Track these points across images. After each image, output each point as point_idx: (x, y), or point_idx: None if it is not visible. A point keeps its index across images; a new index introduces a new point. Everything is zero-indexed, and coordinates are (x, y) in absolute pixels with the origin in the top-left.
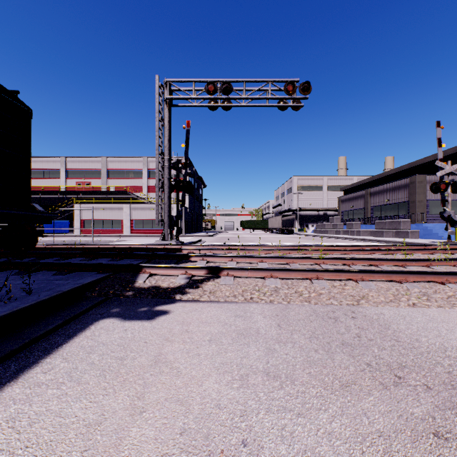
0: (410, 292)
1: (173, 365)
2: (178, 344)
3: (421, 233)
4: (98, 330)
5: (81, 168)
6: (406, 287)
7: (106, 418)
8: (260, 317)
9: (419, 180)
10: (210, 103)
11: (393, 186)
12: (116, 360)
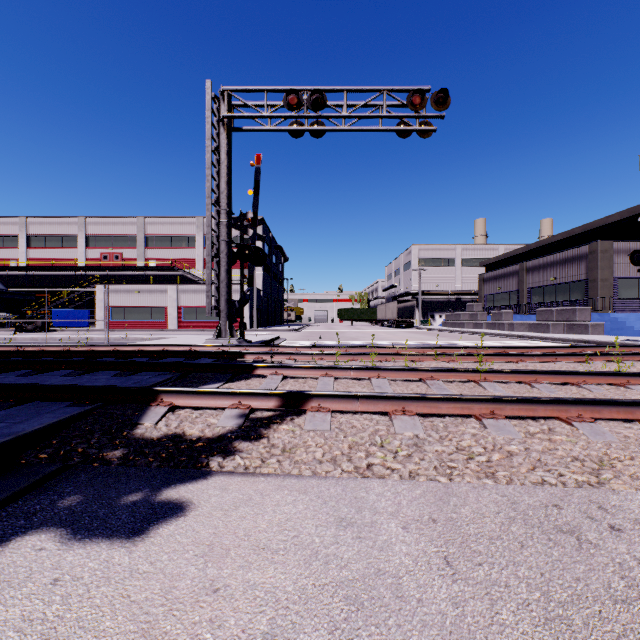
0: None
1: None
2: None
3: (607, 327)
4: None
5: (108, 232)
6: None
7: None
8: (395, 527)
9: (602, 248)
10: (291, 126)
11: (561, 257)
12: None
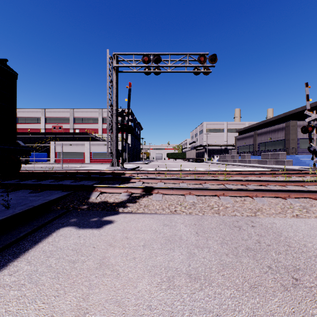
0: (293, 206)
1: (114, 268)
2: (119, 249)
3: (294, 162)
4: (58, 237)
5: (56, 116)
6: (290, 202)
7: None
8: (182, 226)
9: (292, 124)
10: (145, 69)
11: (273, 128)
12: (69, 263)
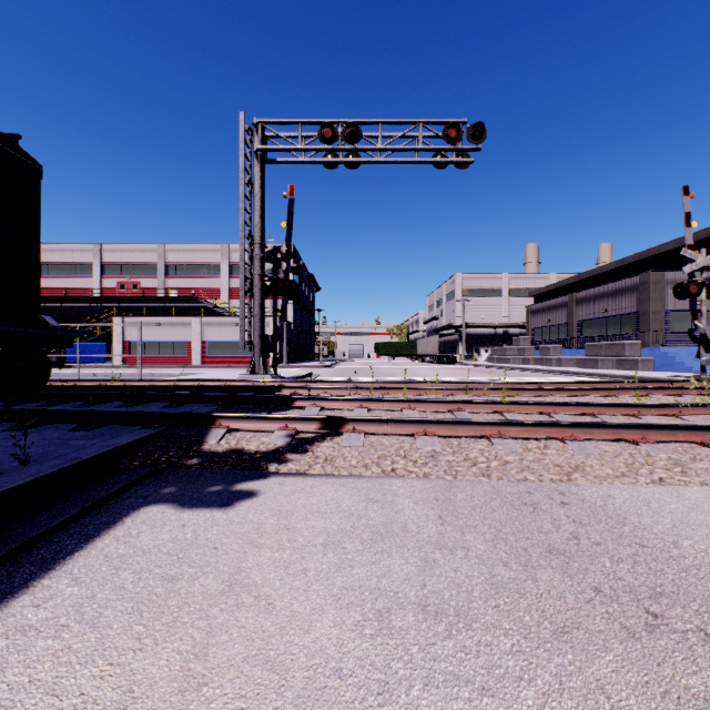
0: (653, 459)
1: (261, 592)
2: (271, 552)
3: (658, 363)
4: (137, 527)
5: (126, 260)
6: (646, 451)
7: (135, 697)
8: (408, 502)
9: (654, 279)
10: (326, 157)
11: (612, 288)
12: (163, 581)
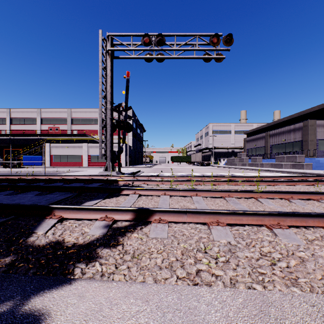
0: None
1: None
2: None
3: (314, 165)
4: None
5: (52, 116)
6: None
7: None
8: None
9: (310, 124)
10: (146, 56)
11: (288, 129)
12: None
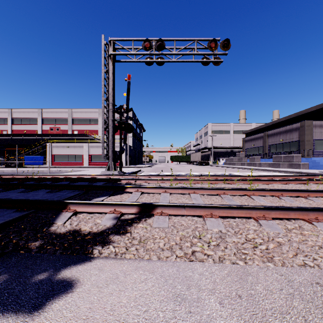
0: None
1: None
2: None
3: (310, 165)
4: None
5: (53, 117)
6: None
7: None
8: (214, 302)
9: (307, 124)
10: (146, 59)
11: (286, 129)
12: None
